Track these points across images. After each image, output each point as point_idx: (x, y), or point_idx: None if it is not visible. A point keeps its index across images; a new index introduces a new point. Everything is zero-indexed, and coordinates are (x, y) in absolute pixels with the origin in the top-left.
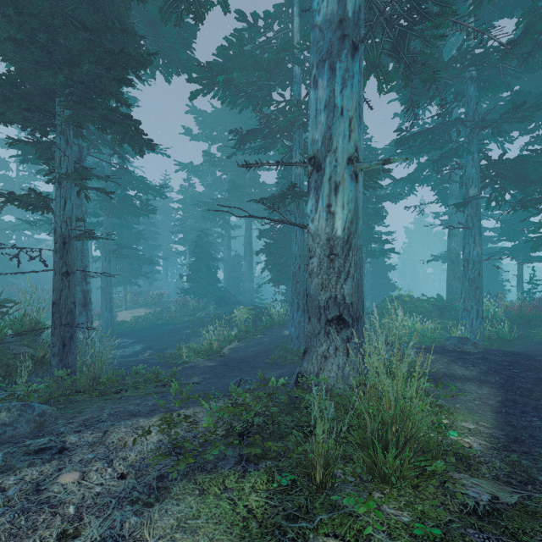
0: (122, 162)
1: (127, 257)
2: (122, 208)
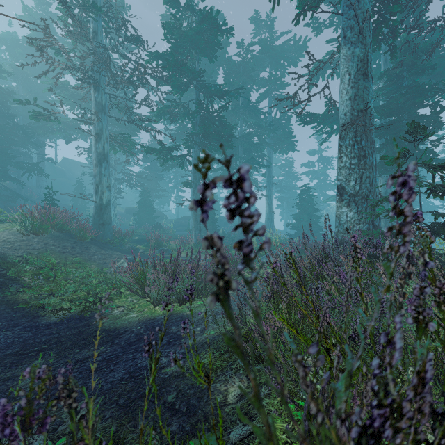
0: None
1: None
2: None
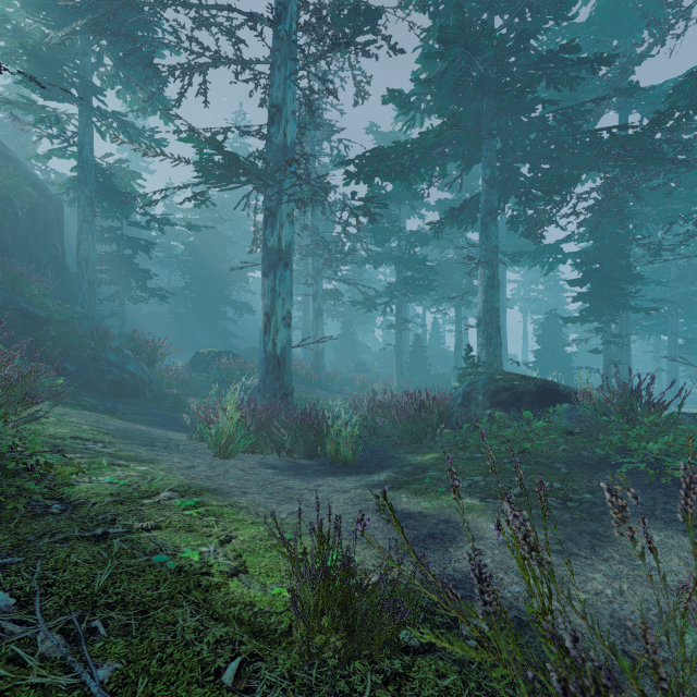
0: (689, 260)
1: (696, 352)
2: (691, 304)
